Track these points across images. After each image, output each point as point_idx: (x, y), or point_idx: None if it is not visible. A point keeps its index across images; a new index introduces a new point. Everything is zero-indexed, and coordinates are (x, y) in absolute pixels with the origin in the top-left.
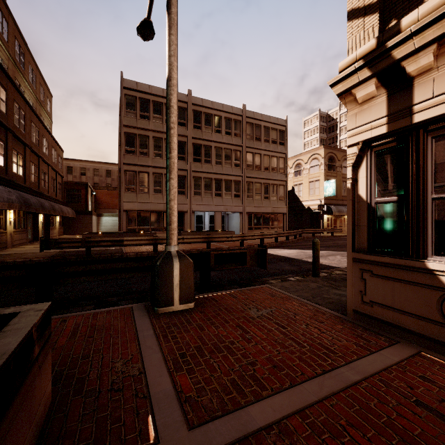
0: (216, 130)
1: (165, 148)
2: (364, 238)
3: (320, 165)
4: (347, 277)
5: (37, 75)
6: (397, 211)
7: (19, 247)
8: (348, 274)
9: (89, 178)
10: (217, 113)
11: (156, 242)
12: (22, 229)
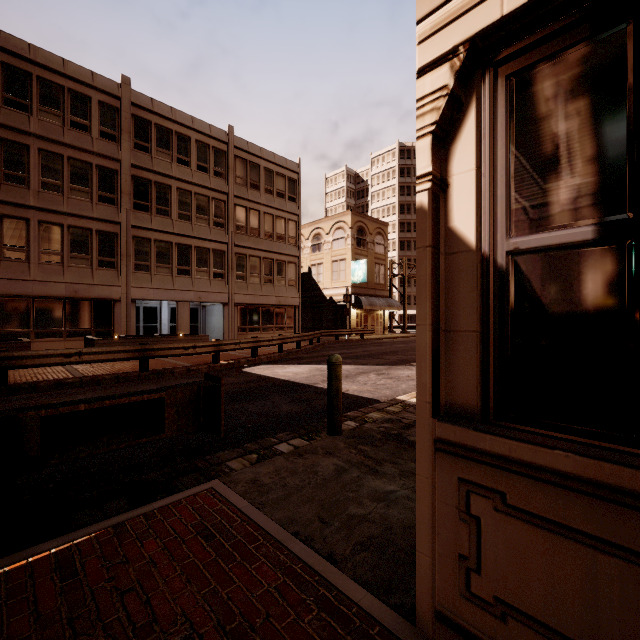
0: (180, 159)
1: (70, 176)
2: (471, 374)
3: (346, 238)
4: (417, 498)
5: None
6: (596, 279)
7: None
8: (421, 490)
9: None
10: (183, 131)
11: (3, 364)
12: None
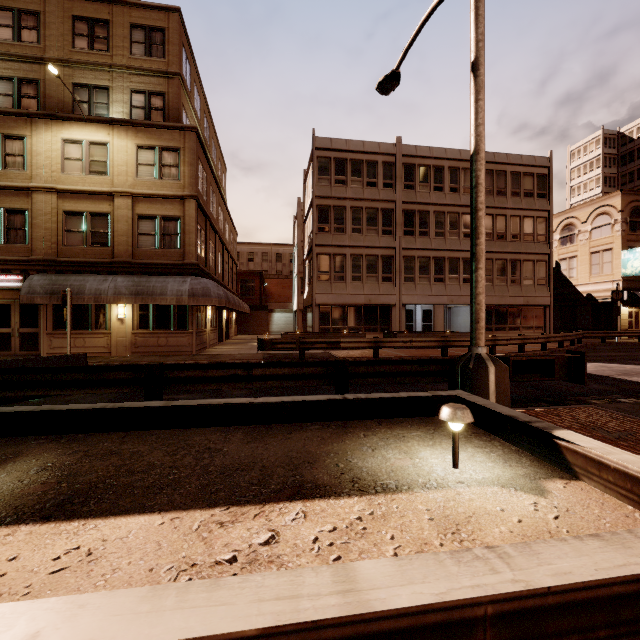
0: (436, 187)
1: (366, 220)
2: None
3: (613, 224)
4: None
5: (217, 149)
6: None
7: (216, 348)
8: None
9: (257, 264)
10: (438, 163)
11: (378, 345)
12: (214, 328)
